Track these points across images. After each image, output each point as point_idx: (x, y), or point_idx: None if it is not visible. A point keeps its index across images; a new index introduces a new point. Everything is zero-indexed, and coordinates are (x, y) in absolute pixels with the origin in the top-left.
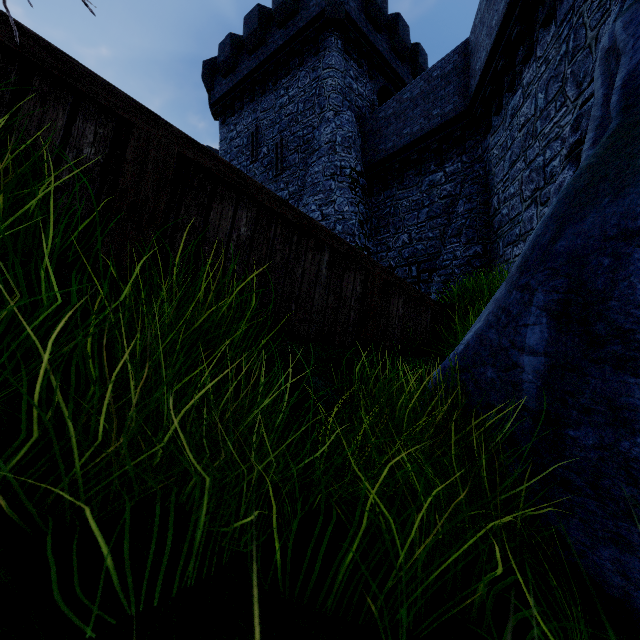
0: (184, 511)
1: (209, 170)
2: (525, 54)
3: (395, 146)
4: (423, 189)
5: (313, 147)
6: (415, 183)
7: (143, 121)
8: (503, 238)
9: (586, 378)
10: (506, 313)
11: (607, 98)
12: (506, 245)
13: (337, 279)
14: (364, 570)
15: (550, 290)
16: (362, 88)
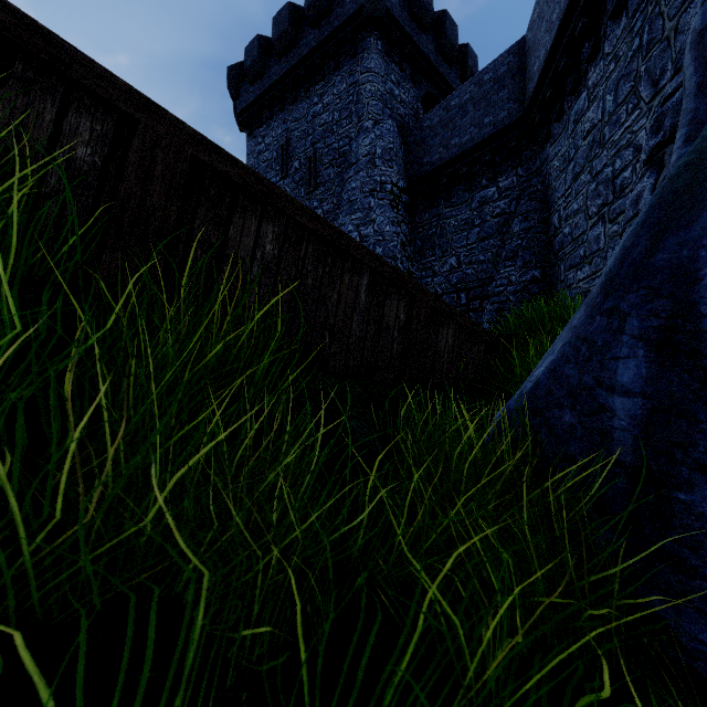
0: (182, 601)
1: (228, 177)
2: (591, 51)
3: (442, 159)
4: (473, 206)
5: (350, 160)
6: (464, 200)
7: (149, 117)
8: (565, 261)
9: (700, 426)
10: (588, 344)
11: (702, 87)
12: (568, 268)
13: (378, 306)
14: (423, 699)
15: (648, 314)
16: (405, 94)
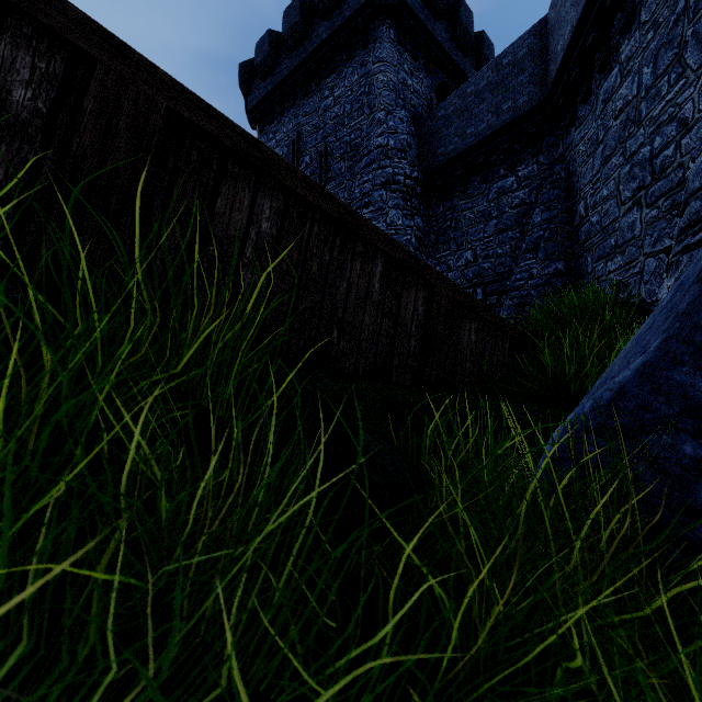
0: None
1: (215, 138)
2: (625, 21)
3: (457, 149)
4: (490, 198)
5: (362, 153)
6: (481, 191)
7: (111, 56)
8: (592, 251)
9: None
10: None
11: None
12: (597, 260)
13: (393, 297)
14: None
15: None
16: (418, 84)
